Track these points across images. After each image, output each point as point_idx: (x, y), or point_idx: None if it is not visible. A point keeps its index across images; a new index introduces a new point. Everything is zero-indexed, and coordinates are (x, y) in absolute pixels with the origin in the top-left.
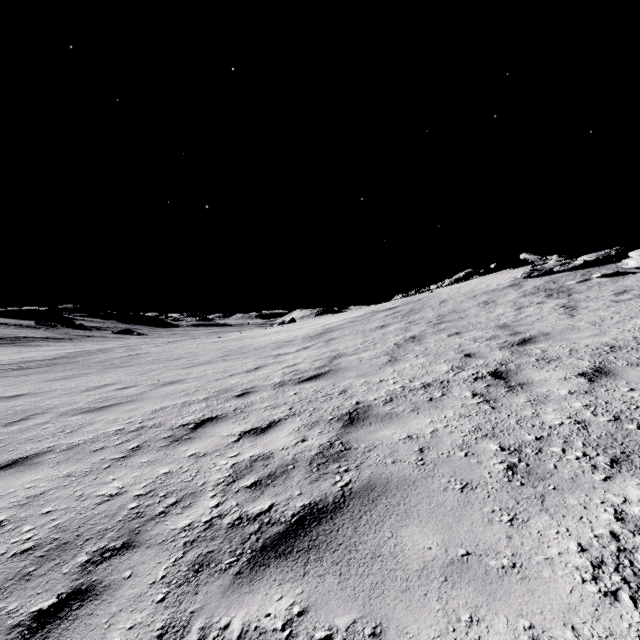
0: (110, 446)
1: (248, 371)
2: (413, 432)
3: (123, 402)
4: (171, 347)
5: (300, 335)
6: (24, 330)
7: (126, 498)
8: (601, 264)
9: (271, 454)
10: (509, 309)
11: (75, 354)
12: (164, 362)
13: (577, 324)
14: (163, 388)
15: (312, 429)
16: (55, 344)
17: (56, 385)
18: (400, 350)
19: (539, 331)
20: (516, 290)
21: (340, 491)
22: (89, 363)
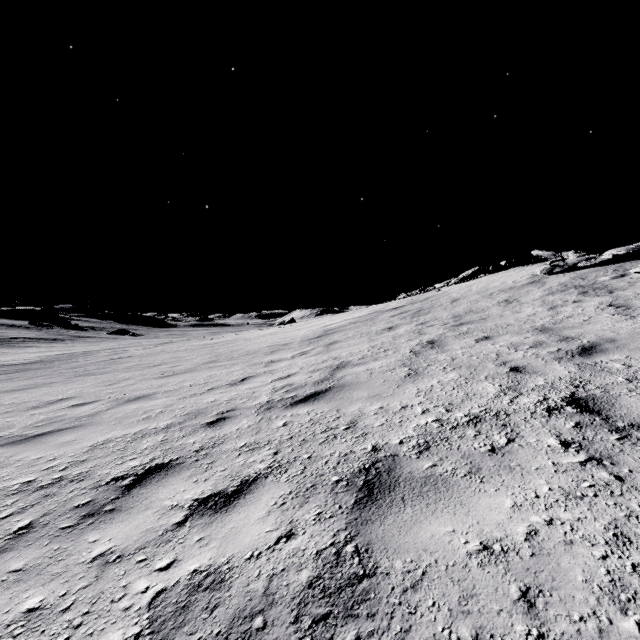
0: None
1: (232, 384)
2: (490, 533)
3: (65, 428)
4: (158, 350)
5: (298, 337)
6: (16, 330)
7: None
8: (632, 259)
9: (228, 571)
10: (540, 308)
11: (55, 357)
12: (143, 369)
13: None
14: (124, 406)
15: (305, 505)
16: (46, 345)
17: (6, 399)
18: (419, 359)
19: (598, 336)
20: (539, 287)
21: None
22: (62, 369)
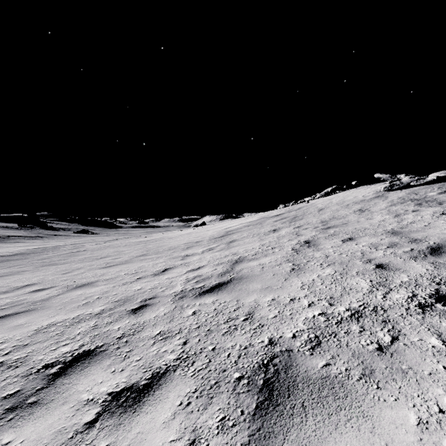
0: None
1: (155, 274)
2: None
3: (21, 311)
4: (106, 245)
5: (207, 236)
6: (9, 230)
7: None
8: None
9: None
10: (387, 216)
11: (32, 250)
12: (92, 260)
13: None
14: (71, 292)
15: (209, 407)
16: (29, 241)
17: None
18: (300, 256)
19: (441, 238)
20: (383, 200)
21: None
22: (34, 260)
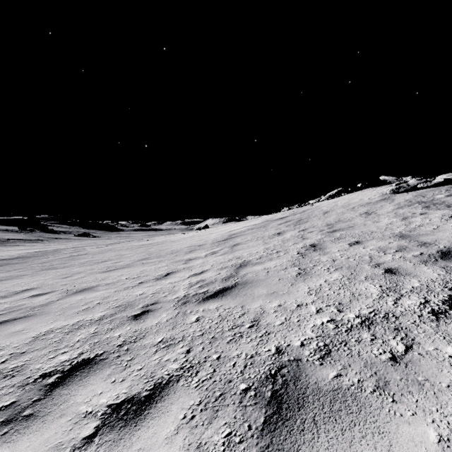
0: None
1: (158, 278)
2: None
3: (19, 317)
4: (107, 249)
5: (210, 240)
6: (9, 234)
7: None
8: None
9: None
10: (394, 219)
11: (32, 254)
12: (93, 264)
13: None
14: (71, 297)
15: (214, 422)
16: (29, 244)
17: None
18: (306, 260)
19: (451, 242)
20: (390, 203)
21: None
22: (34, 263)
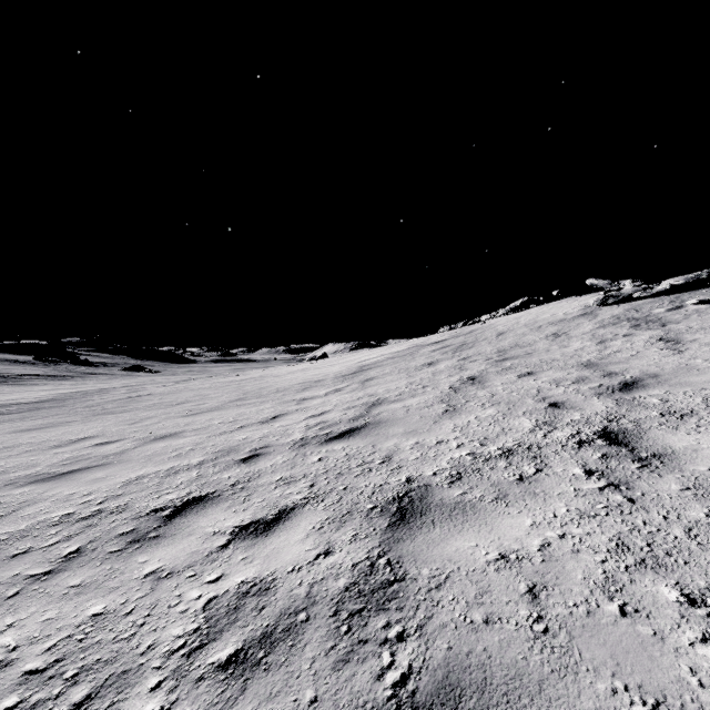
0: (39, 548)
1: (263, 421)
2: (508, 546)
3: (93, 466)
4: (179, 388)
5: (331, 374)
6: (20, 367)
7: (6, 680)
8: (691, 289)
9: (273, 581)
10: (588, 343)
11: (68, 395)
12: (165, 407)
13: (692, 362)
14: (151, 445)
15: (341, 528)
16: (54, 383)
17: (24, 438)
18: (458, 396)
19: (642, 371)
20: (590, 320)
21: (392, 700)
22: (78, 407)
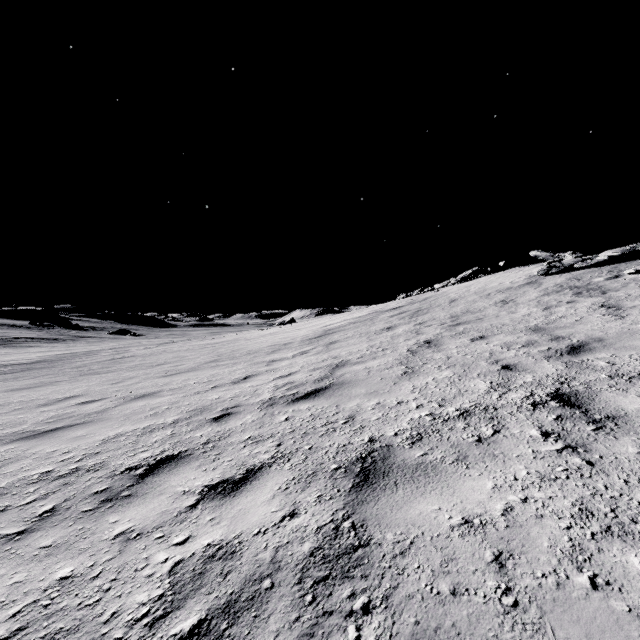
0: (15, 506)
1: (235, 382)
2: (471, 510)
3: (76, 424)
4: (160, 350)
5: (298, 337)
6: (17, 330)
7: None
8: (627, 260)
9: (239, 544)
10: (535, 309)
11: (59, 357)
12: (146, 368)
13: (634, 327)
14: (131, 404)
15: (307, 489)
16: (47, 345)
17: (15, 397)
18: (416, 358)
19: (587, 336)
20: (535, 288)
21: None
22: (67, 368)
